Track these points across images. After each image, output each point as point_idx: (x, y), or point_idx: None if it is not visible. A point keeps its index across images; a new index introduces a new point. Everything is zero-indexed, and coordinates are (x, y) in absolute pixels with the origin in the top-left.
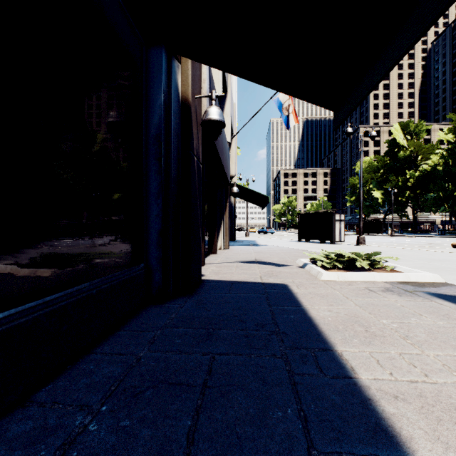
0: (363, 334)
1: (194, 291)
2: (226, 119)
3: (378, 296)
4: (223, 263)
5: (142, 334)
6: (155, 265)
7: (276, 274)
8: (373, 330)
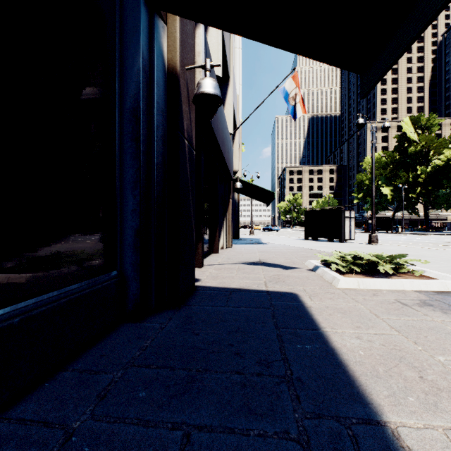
0: (418, 385)
1: (184, 302)
2: (228, 109)
3: (417, 314)
4: (223, 264)
5: (95, 378)
6: (132, 272)
7: (284, 279)
8: (432, 378)
